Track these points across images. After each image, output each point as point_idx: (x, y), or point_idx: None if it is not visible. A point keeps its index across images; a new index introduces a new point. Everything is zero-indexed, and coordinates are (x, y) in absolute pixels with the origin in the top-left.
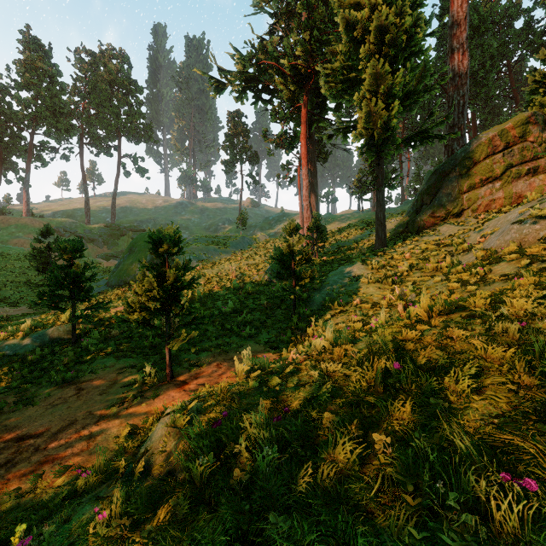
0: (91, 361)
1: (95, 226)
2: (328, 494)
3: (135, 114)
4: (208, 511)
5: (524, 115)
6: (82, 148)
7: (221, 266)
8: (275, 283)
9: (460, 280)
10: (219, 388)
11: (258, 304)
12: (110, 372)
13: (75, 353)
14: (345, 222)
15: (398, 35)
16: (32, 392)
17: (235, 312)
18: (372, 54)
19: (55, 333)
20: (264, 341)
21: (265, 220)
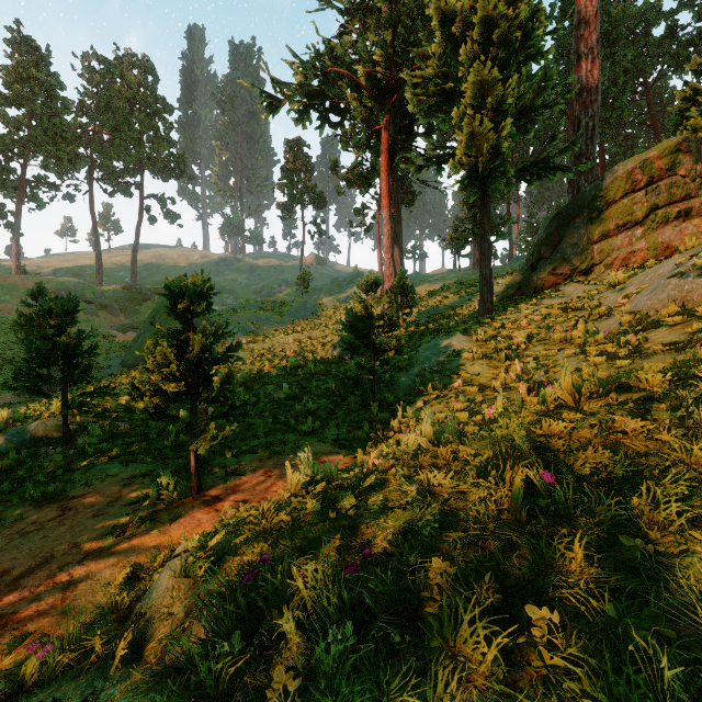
0: (87, 468)
1: (108, 288)
2: None
3: (162, 141)
4: None
5: (673, 141)
6: (92, 186)
7: (275, 339)
8: (347, 361)
9: (603, 352)
10: (260, 512)
11: (323, 388)
12: (112, 483)
13: (66, 457)
14: (438, 283)
15: (511, 31)
16: None
17: (293, 399)
18: (475, 56)
19: (41, 429)
20: (331, 439)
21: (334, 281)
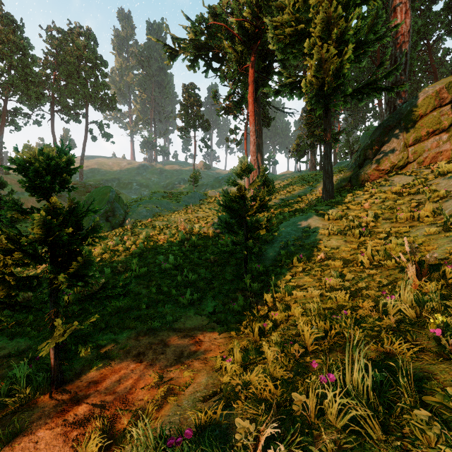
0: None
1: None
2: None
3: (100, 85)
4: None
5: None
6: (53, 115)
7: (171, 218)
8: (224, 235)
9: None
10: None
11: (203, 258)
12: None
13: None
14: (287, 180)
15: None
16: None
17: (177, 269)
18: (322, 1)
19: None
20: (208, 311)
21: (216, 179)
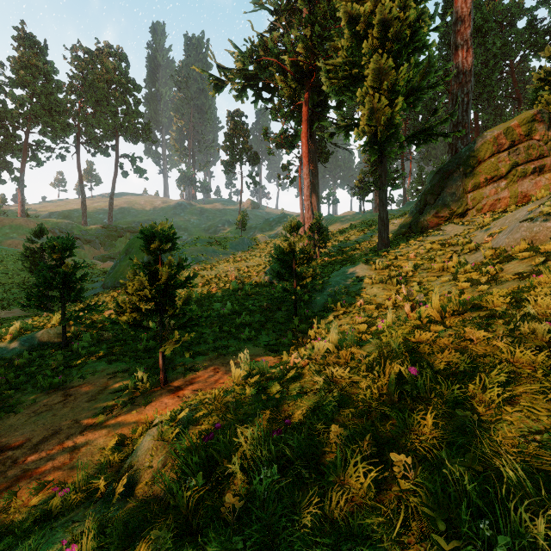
0: (81, 365)
1: (91, 227)
2: (339, 527)
3: (133, 113)
4: (195, 545)
5: (529, 113)
6: (78, 148)
7: (220, 267)
8: (276, 284)
9: (469, 279)
10: (213, 396)
11: (257, 305)
12: (100, 377)
13: (65, 357)
14: (347, 223)
15: (402, 29)
16: (16, 399)
17: (234, 314)
18: (375, 49)
19: (45, 336)
20: (263, 344)
21: (266, 221)
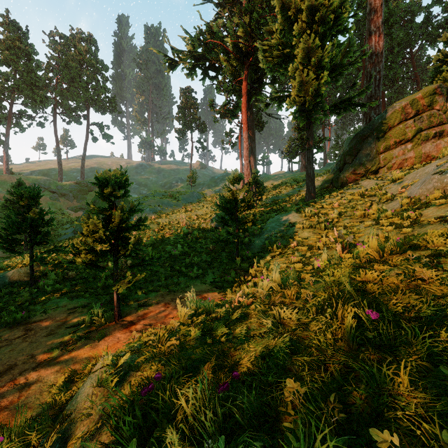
0: (45, 301)
1: (66, 183)
2: None
3: (101, 89)
4: None
5: (431, 87)
6: (55, 117)
7: (173, 216)
8: (220, 230)
9: (392, 223)
10: (157, 337)
11: (204, 247)
12: (61, 312)
13: (31, 294)
14: (279, 180)
15: (327, 14)
16: None
17: (184, 255)
18: (304, 31)
19: (16, 275)
20: (209, 281)
21: (212, 179)
